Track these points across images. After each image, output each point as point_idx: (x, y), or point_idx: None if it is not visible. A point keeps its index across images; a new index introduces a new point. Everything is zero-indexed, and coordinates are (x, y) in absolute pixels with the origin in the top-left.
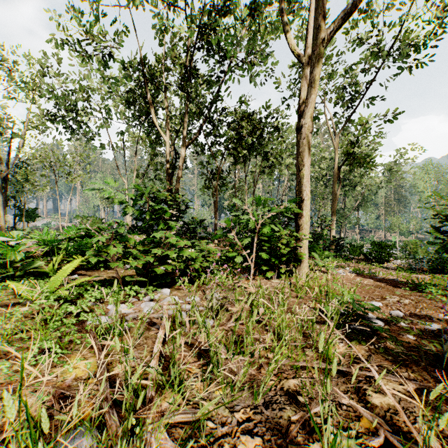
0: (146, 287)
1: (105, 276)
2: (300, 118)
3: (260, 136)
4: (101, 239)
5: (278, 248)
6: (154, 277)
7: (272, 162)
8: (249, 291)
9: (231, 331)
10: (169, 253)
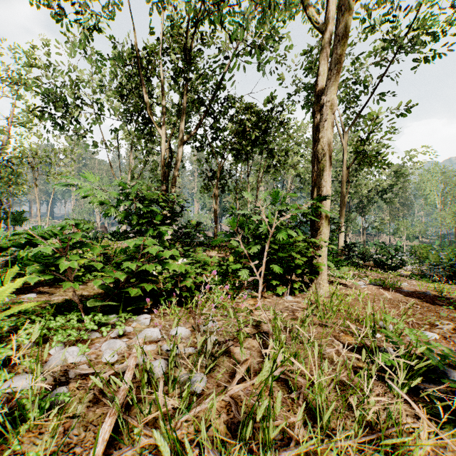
0: (119, 312)
1: (71, 295)
2: (316, 100)
3: (264, 131)
4: (44, 250)
5: (292, 258)
6: (131, 297)
7: (277, 161)
8: (257, 316)
9: (234, 405)
10: (147, 268)
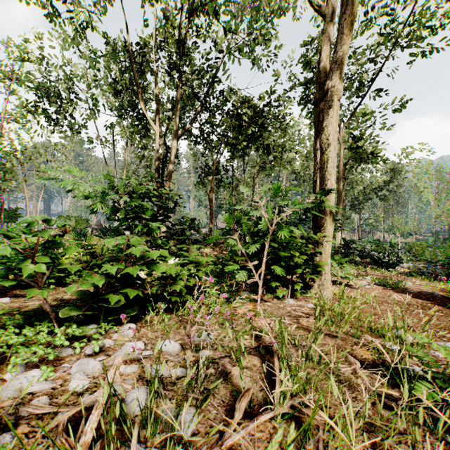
0: (99, 321)
1: (50, 299)
2: (318, 88)
3: (261, 126)
4: (2, 251)
5: (295, 258)
6: None
7: (274, 157)
8: (257, 324)
9: None
10: (130, 271)
